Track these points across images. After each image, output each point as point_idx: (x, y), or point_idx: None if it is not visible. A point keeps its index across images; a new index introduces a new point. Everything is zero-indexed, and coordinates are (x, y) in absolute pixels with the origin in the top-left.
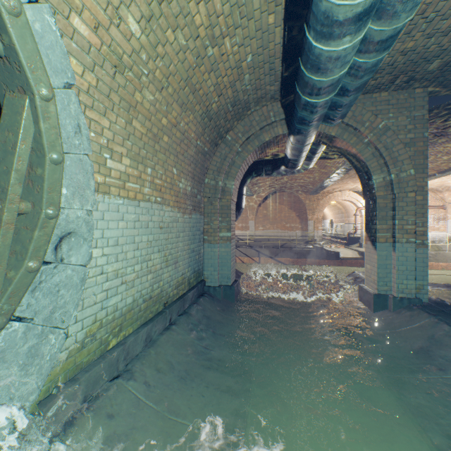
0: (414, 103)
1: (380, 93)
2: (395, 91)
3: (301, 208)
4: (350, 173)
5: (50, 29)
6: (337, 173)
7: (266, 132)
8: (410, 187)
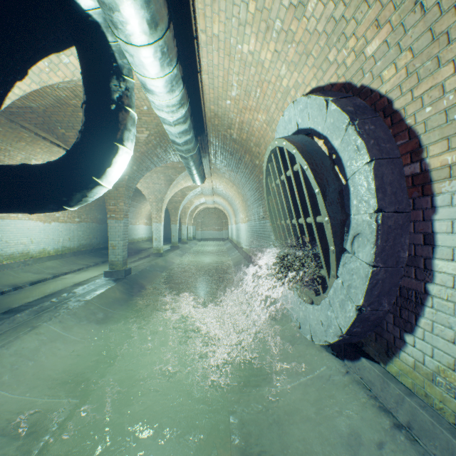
0: None
1: None
2: None
3: None
4: None
5: (333, 111)
6: None
7: None
8: None
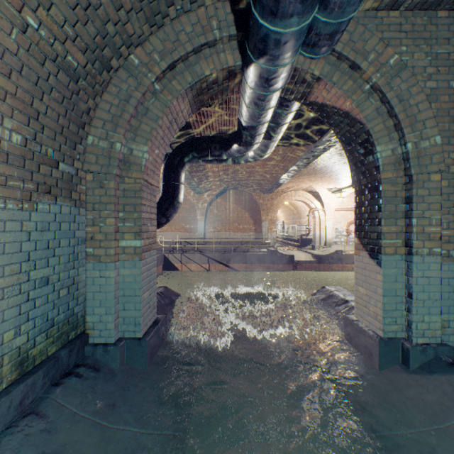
0: (437, 34)
1: (388, 11)
2: (410, 10)
3: (254, 208)
4: (309, 168)
5: None
6: (298, 164)
7: (206, 59)
8: (435, 165)
